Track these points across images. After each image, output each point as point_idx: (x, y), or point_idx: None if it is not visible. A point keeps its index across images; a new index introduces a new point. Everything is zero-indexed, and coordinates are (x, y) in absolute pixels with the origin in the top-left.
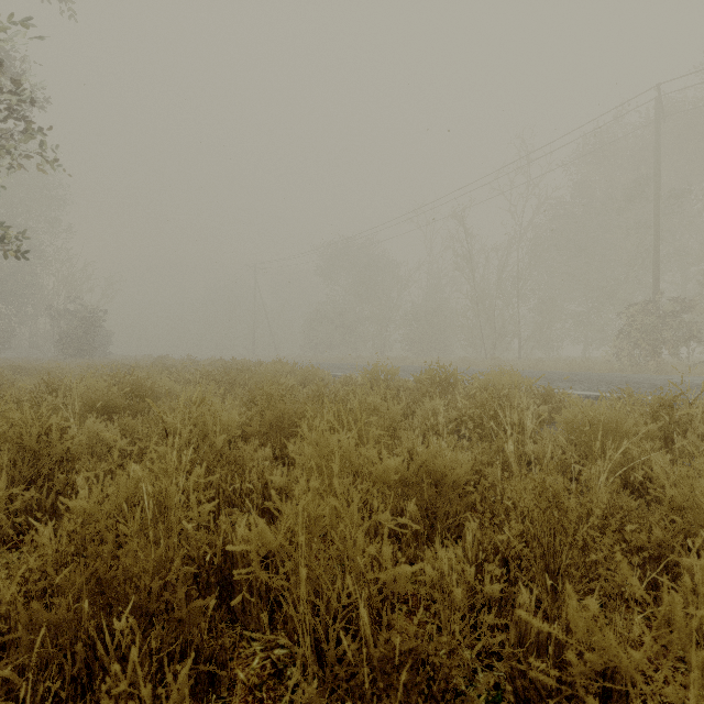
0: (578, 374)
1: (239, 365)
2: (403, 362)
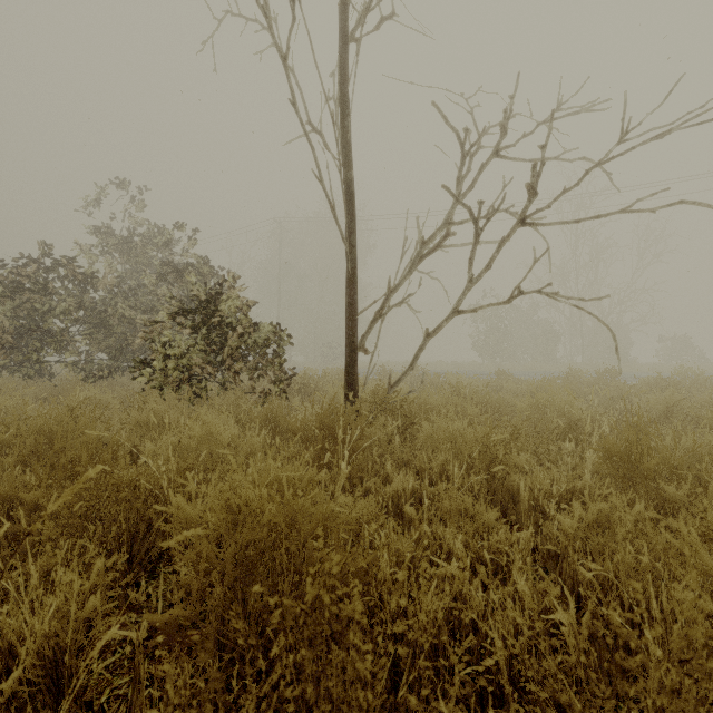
0: None
1: None
2: None
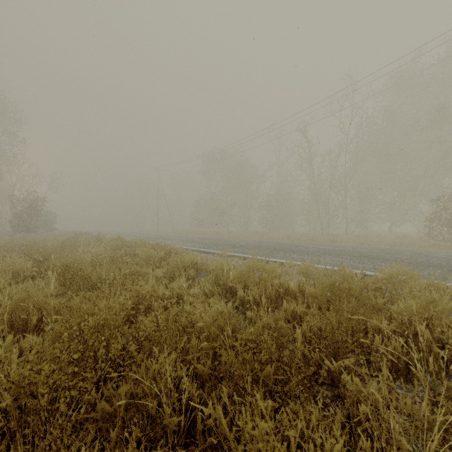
0: (425, 255)
1: (127, 245)
2: (261, 236)
